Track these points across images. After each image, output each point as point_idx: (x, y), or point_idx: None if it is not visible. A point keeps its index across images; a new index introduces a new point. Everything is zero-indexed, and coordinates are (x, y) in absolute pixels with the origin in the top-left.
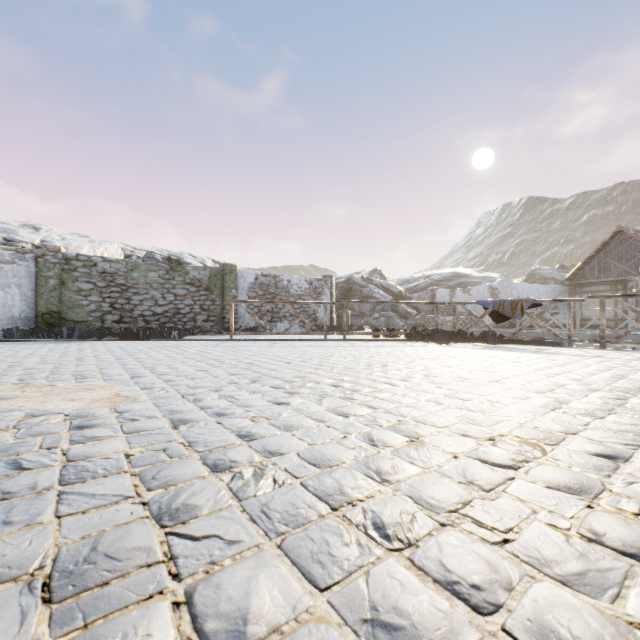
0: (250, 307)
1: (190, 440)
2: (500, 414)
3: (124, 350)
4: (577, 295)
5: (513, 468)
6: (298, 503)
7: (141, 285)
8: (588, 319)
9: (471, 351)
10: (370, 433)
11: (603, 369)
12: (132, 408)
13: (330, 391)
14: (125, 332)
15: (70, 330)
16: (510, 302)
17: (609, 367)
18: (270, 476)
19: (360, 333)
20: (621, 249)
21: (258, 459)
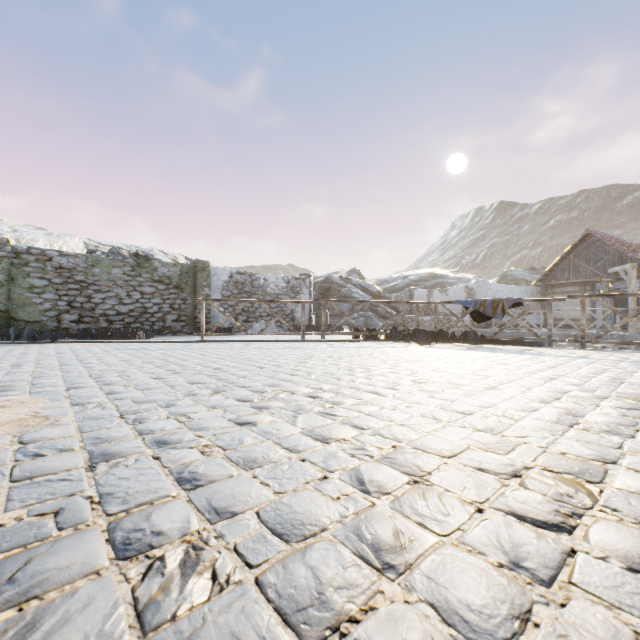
0: (224, 306)
1: (104, 491)
2: (513, 434)
3: (76, 354)
4: (548, 296)
5: (565, 530)
6: (246, 635)
7: (103, 282)
8: (559, 319)
9: (455, 352)
10: (359, 470)
11: (596, 372)
12: (45, 435)
13: (307, 404)
14: (83, 333)
15: (20, 331)
16: (491, 302)
17: (601, 369)
18: (208, 565)
19: (339, 333)
20: (589, 251)
21: (196, 527)
